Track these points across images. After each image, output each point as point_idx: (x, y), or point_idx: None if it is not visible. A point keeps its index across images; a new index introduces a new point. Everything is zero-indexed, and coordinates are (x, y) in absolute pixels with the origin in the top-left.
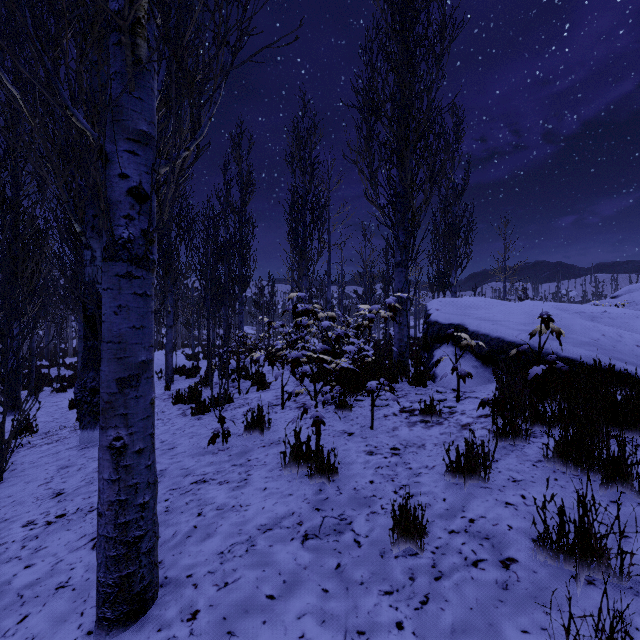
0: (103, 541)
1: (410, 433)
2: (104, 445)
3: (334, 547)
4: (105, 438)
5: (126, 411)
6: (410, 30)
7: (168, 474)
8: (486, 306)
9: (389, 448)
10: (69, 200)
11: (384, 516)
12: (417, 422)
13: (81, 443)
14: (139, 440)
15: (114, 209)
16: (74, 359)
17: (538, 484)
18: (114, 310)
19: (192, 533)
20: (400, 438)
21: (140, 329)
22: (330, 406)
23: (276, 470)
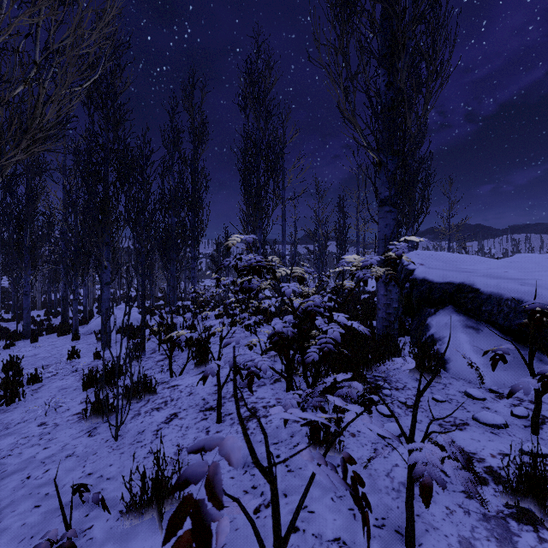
0: None
1: None
2: None
3: None
4: None
5: None
6: None
7: None
8: (470, 260)
9: None
10: None
11: None
12: (508, 519)
13: None
14: None
15: None
16: (41, 312)
17: None
18: None
19: None
20: None
21: None
22: (297, 425)
23: None
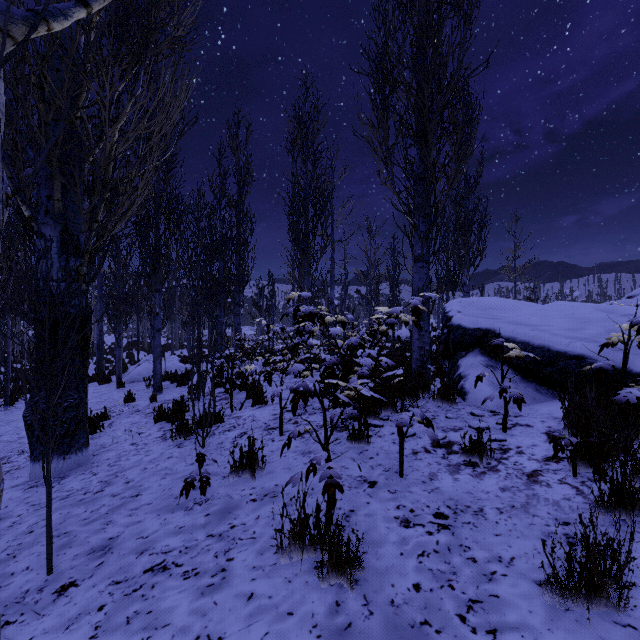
0: None
1: (456, 486)
2: None
3: None
4: None
5: None
6: None
7: (118, 547)
8: (511, 307)
9: (432, 514)
10: (13, 176)
11: None
12: (460, 465)
13: (32, 478)
14: None
15: None
16: None
17: None
18: None
19: None
20: (444, 495)
21: None
22: (340, 433)
23: (269, 552)
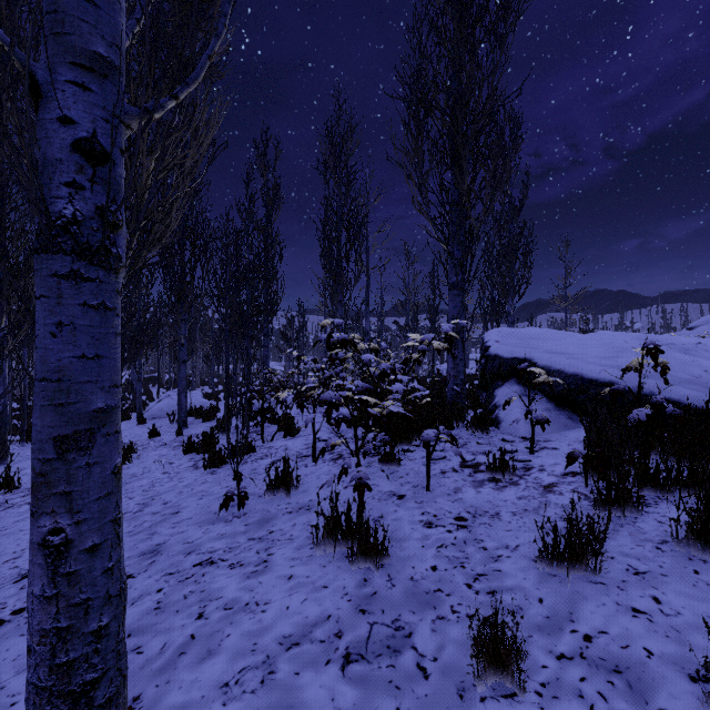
0: (32, 692)
1: (478, 496)
2: (34, 541)
3: (389, 678)
4: (36, 530)
5: (69, 488)
6: (469, 0)
7: (166, 550)
8: (553, 337)
9: (453, 518)
10: None
11: (457, 625)
12: (485, 481)
13: None
14: (92, 531)
15: (51, 172)
16: None
17: (672, 579)
18: (50, 330)
19: (187, 648)
20: (466, 503)
21: (94, 360)
22: (372, 458)
23: (306, 548)
